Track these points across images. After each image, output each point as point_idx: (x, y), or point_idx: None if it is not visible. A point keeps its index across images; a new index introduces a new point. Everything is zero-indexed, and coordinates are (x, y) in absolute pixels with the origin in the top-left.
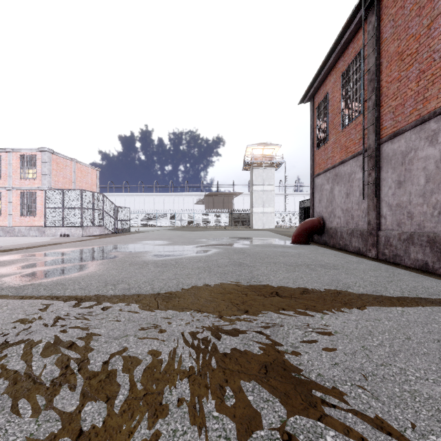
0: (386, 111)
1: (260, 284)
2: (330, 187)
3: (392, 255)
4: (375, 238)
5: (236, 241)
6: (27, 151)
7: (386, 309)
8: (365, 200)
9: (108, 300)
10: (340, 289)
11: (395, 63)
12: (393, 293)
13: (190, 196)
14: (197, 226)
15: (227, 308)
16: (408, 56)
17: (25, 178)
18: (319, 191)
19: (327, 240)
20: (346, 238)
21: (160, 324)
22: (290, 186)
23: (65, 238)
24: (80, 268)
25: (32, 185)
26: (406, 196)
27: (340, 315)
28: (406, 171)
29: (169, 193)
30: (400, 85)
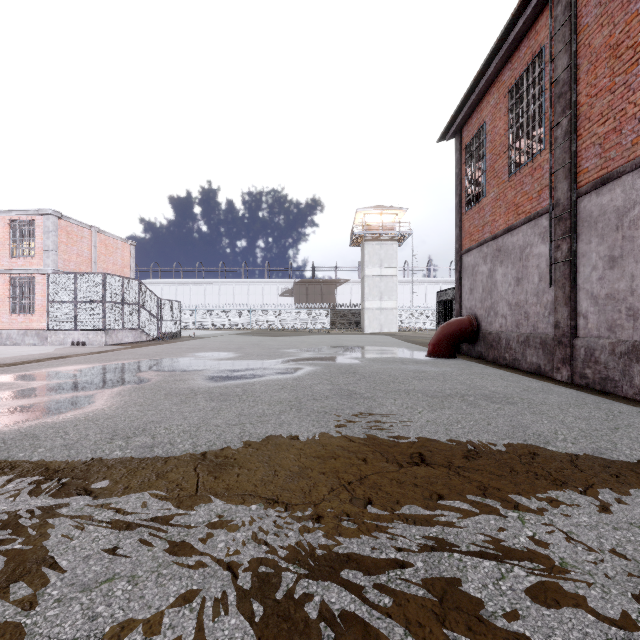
0: (588, 144)
1: (387, 437)
2: (488, 269)
3: (599, 379)
4: (568, 349)
5: (342, 353)
6: (21, 214)
7: (638, 495)
8: (549, 288)
9: (106, 474)
10: (533, 447)
11: (605, 64)
12: (631, 456)
13: (273, 284)
14: (283, 328)
15: (331, 494)
16: (628, 50)
17: (17, 256)
18: (470, 276)
19: (484, 352)
20: (517, 349)
21: (193, 542)
22: (420, 270)
23: (78, 347)
24: (79, 402)
25: (29, 266)
26: (625, 282)
27: (555, 511)
28: (625, 241)
29: (242, 279)
30: (614, 99)
